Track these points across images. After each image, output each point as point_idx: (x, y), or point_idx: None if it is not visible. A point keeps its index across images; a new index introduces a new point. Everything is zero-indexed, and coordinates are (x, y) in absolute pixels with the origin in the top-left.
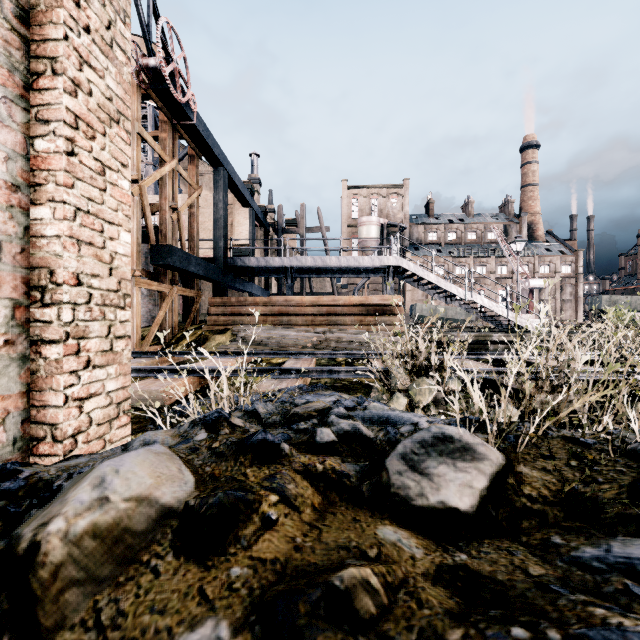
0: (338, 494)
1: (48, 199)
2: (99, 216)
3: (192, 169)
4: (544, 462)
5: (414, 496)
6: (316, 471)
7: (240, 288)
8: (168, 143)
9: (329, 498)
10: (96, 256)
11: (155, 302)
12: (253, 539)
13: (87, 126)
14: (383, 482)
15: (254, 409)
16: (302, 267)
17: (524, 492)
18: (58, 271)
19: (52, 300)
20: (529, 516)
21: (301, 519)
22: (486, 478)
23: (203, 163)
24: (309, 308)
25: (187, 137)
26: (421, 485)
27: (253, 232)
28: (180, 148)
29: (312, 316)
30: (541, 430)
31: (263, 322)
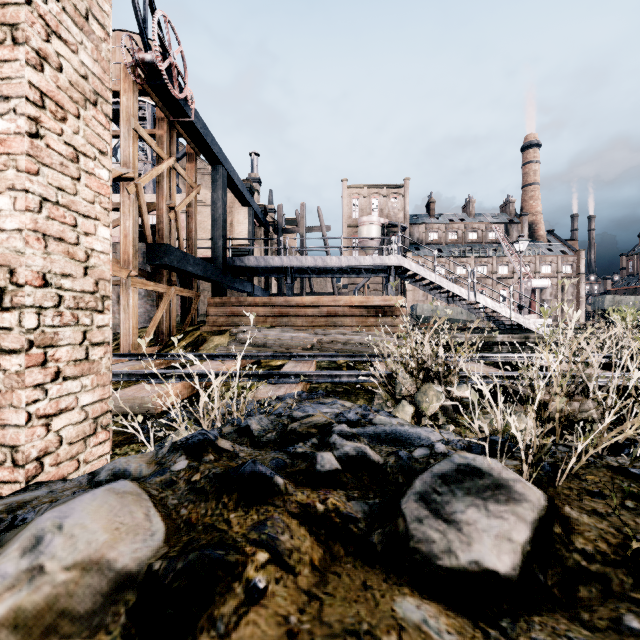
0: (343, 545)
1: (8, 187)
2: (71, 208)
3: (190, 167)
4: (592, 501)
5: (439, 553)
6: (316, 513)
7: (239, 288)
8: (165, 140)
9: (332, 550)
10: (67, 253)
11: (153, 302)
12: (233, 621)
13: (56, 105)
14: (399, 533)
15: (246, 425)
16: (302, 267)
17: (576, 546)
18: (19, 270)
19: (12, 303)
20: (587, 581)
21: (297, 585)
22: (528, 527)
23: (203, 162)
24: (309, 309)
25: (185, 135)
26: (447, 538)
27: (253, 231)
28: (179, 147)
29: (312, 317)
30: (583, 459)
31: (262, 323)
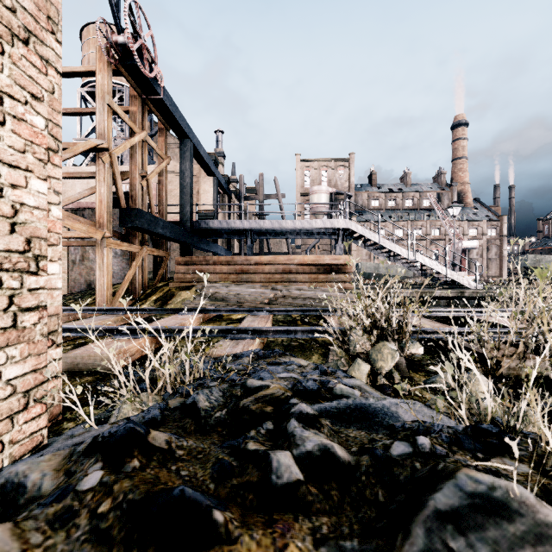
0: None
1: None
2: None
3: (161, 141)
4: None
5: None
6: None
7: (205, 248)
8: (138, 116)
9: None
10: None
11: (128, 261)
12: None
13: None
14: None
15: (193, 402)
16: (261, 229)
17: None
18: None
19: None
20: None
21: None
22: None
23: (174, 138)
24: (267, 267)
25: (156, 111)
26: None
27: (217, 198)
28: (154, 125)
29: (269, 274)
30: None
31: (225, 279)
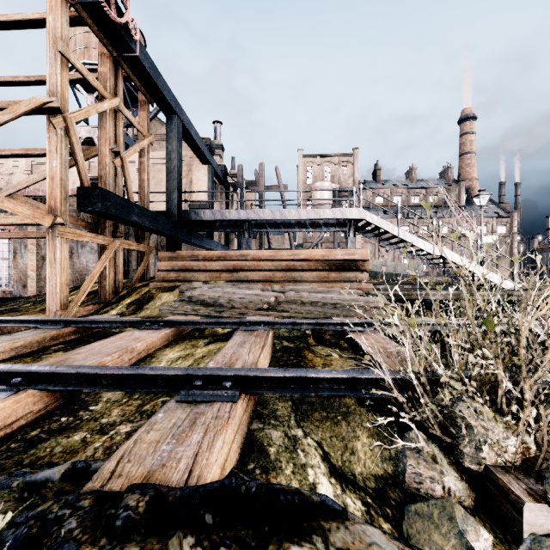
0: None
1: None
2: None
3: (142, 115)
4: None
5: None
6: None
7: (197, 243)
8: (108, 78)
9: None
10: None
11: None
12: None
13: None
14: None
15: None
16: (260, 221)
17: None
18: None
19: None
20: None
21: None
22: None
23: None
24: (266, 263)
25: (134, 78)
26: None
27: (212, 189)
28: None
29: (270, 272)
30: None
31: (216, 278)
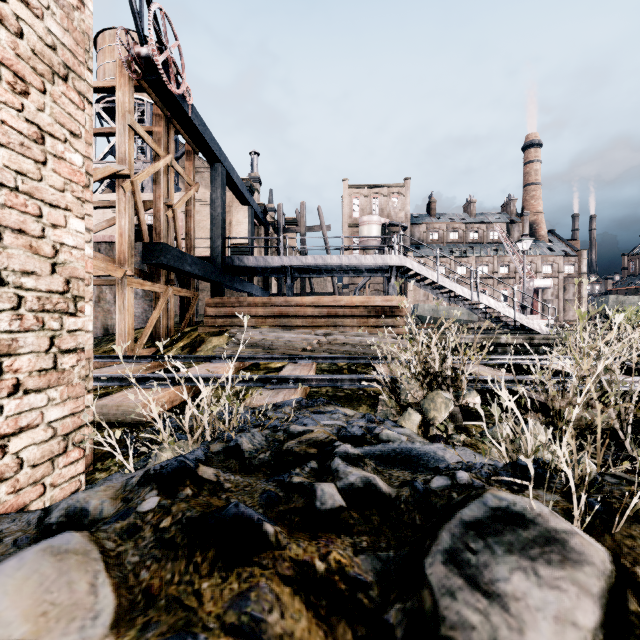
0: (350, 625)
1: None
2: (35, 196)
3: (188, 165)
4: None
5: None
6: (315, 575)
7: (239, 288)
8: (163, 137)
9: (336, 632)
10: (30, 247)
11: (151, 303)
12: None
13: (15, 76)
14: (426, 612)
15: (236, 444)
16: (302, 266)
17: None
18: None
19: None
20: None
21: None
22: (595, 604)
23: (202, 161)
24: (309, 309)
25: (183, 132)
26: (491, 621)
27: (252, 231)
28: (179, 146)
29: (312, 317)
30: None
31: (262, 323)
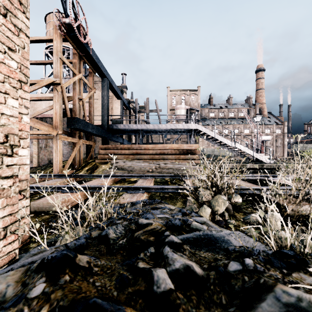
0: None
1: None
2: None
3: (90, 79)
4: None
5: None
6: None
7: (116, 140)
8: (77, 65)
9: None
10: None
11: (72, 147)
12: None
13: None
14: None
15: (105, 234)
16: (147, 129)
17: None
18: None
19: None
20: None
21: None
22: None
23: (98, 78)
24: (151, 151)
25: (87, 62)
26: None
27: (122, 112)
28: (87, 70)
29: (152, 155)
30: None
31: (127, 158)
